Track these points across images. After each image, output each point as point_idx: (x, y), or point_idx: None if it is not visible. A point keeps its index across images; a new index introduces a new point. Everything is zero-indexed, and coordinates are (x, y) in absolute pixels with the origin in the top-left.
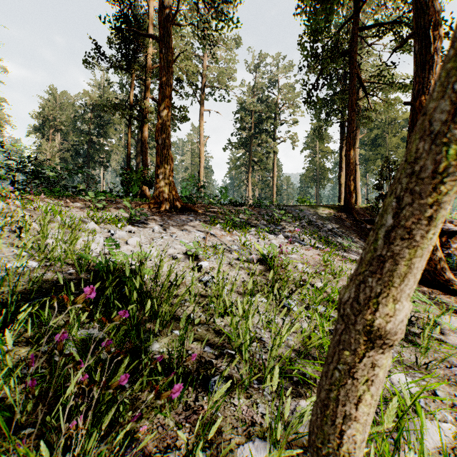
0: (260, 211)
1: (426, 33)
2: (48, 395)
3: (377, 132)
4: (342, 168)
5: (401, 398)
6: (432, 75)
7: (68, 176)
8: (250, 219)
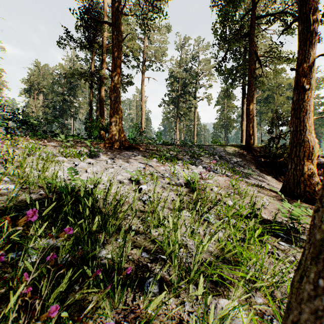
0: (185, 149)
1: (307, 17)
2: (9, 297)
3: (268, 93)
4: (243, 119)
5: None
6: (311, 48)
7: (47, 123)
8: (177, 155)
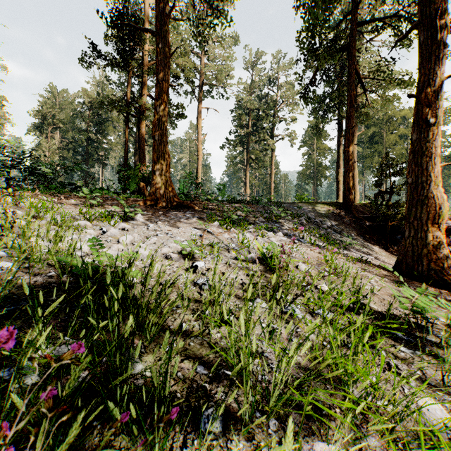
0: (258, 208)
1: (432, 22)
2: None
3: (374, 129)
4: (340, 165)
5: (448, 447)
6: (438, 66)
7: (65, 172)
8: (248, 216)
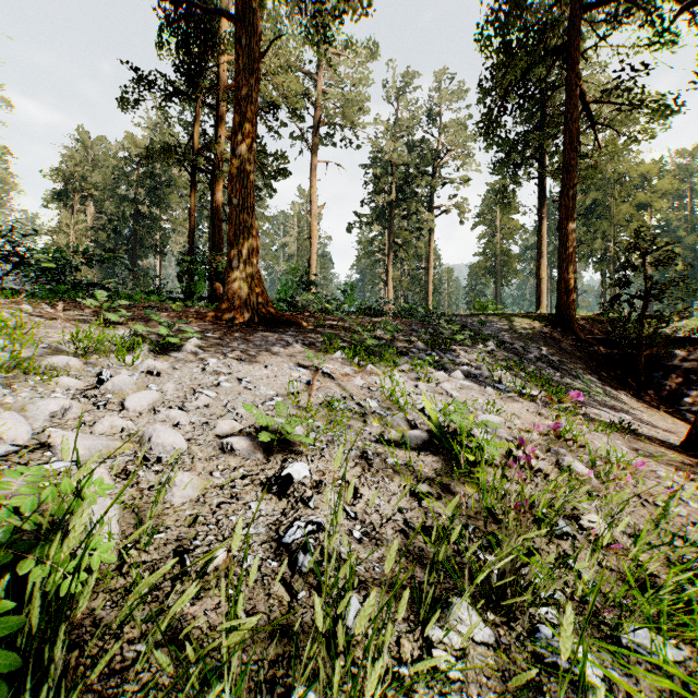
0: (412, 325)
1: None
2: None
3: (596, 195)
4: (543, 253)
5: None
6: None
7: (88, 265)
8: (396, 340)
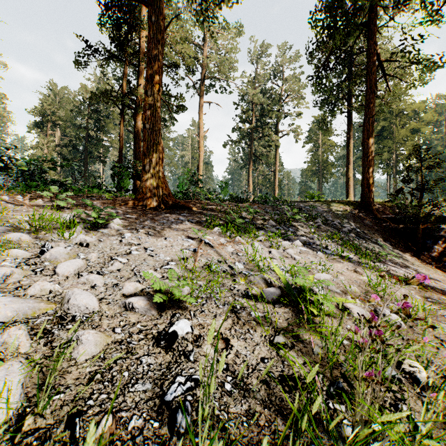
0: (265, 208)
1: None
2: None
3: (384, 124)
4: (350, 161)
5: None
6: None
7: (52, 169)
8: (255, 218)
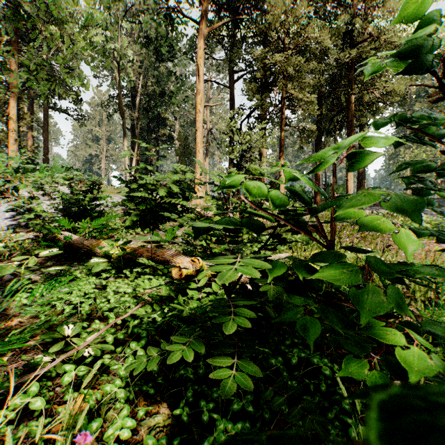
0: None
1: None
2: None
3: None
4: None
5: None
6: None
7: None
8: None
